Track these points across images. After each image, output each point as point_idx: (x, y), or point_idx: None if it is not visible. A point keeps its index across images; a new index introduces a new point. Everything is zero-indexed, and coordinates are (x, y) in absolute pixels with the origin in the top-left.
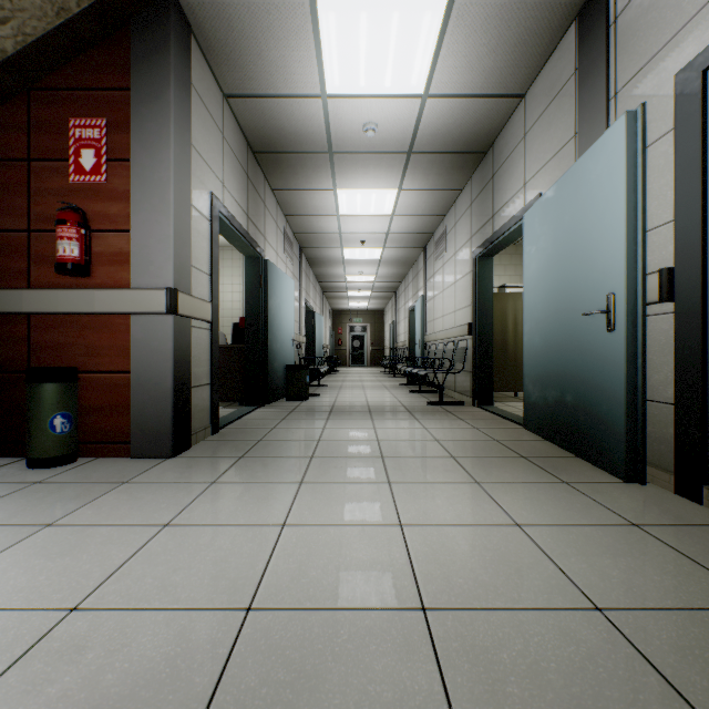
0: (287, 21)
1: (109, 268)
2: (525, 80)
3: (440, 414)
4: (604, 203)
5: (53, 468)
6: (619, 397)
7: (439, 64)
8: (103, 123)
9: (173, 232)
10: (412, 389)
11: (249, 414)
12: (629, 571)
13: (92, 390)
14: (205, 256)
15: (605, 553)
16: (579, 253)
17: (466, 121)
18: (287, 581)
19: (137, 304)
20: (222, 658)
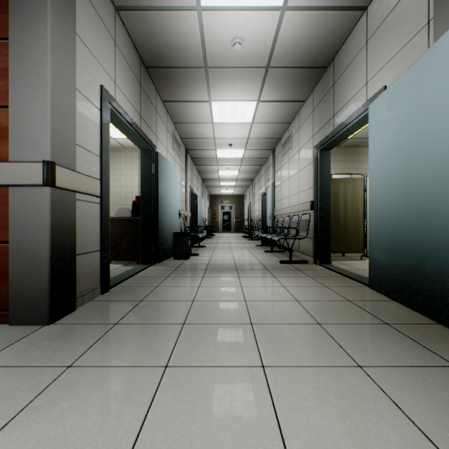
0: None
1: None
2: None
3: (292, 272)
4: None
5: None
6: None
7: None
8: None
9: (50, 107)
10: (266, 249)
11: (141, 272)
12: None
13: None
14: (94, 139)
15: None
16: (447, 125)
17: (315, 35)
18: None
19: (14, 176)
20: None
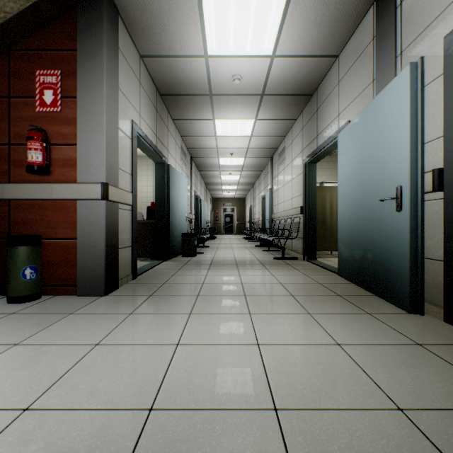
0: (181, 5)
1: (62, 169)
2: (339, 45)
3: (282, 266)
4: (394, 125)
5: (24, 303)
6: (405, 255)
7: (282, 35)
8: (59, 72)
9: (105, 145)
10: (264, 249)
11: (157, 266)
12: (419, 379)
13: (51, 251)
14: (127, 162)
15: (400, 365)
16: (377, 159)
17: (300, 73)
18: (179, 387)
19: (81, 193)
20: (129, 449)
